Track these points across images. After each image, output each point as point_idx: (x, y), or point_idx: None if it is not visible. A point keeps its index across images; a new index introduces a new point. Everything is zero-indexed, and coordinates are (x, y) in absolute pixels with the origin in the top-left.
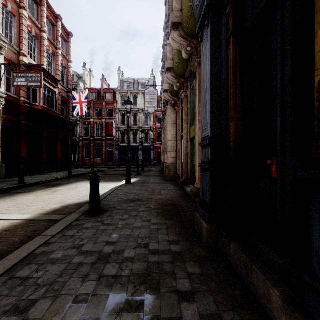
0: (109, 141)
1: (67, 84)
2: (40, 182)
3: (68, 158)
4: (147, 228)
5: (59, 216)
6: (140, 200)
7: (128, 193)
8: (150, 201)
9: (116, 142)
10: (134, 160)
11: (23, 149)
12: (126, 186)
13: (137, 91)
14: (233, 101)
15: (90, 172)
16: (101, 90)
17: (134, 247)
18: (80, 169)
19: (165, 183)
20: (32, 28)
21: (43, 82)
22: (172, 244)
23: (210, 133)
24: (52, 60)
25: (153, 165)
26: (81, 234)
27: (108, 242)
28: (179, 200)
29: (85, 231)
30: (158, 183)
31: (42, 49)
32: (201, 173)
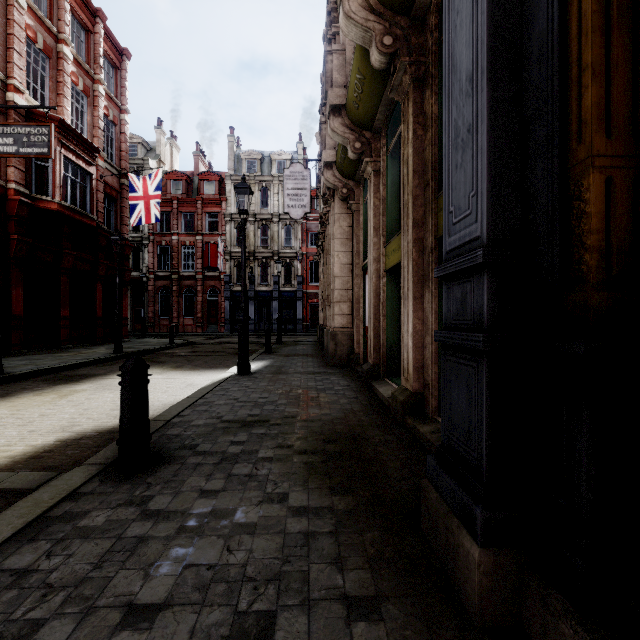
0: (211, 281)
1: (118, 159)
2: (42, 370)
3: (115, 317)
4: (276, 530)
5: (36, 476)
6: (266, 423)
7: (238, 400)
8: (291, 426)
9: (224, 284)
10: (263, 320)
11: (15, 296)
12: (236, 380)
13: (269, 178)
14: (595, 92)
15: (165, 346)
16: (194, 176)
17: (220, 639)
18: (146, 339)
19: (327, 373)
20: (36, 33)
21: (61, 150)
22: (356, 619)
23: (488, 226)
24: (84, 105)
25: (301, 330)
26: (56, 562)
27: (134, 606)
28: (364, 421)
29: (76, 549)
30: (312, 373)
31: (60, 79)
32: (442, 362)
